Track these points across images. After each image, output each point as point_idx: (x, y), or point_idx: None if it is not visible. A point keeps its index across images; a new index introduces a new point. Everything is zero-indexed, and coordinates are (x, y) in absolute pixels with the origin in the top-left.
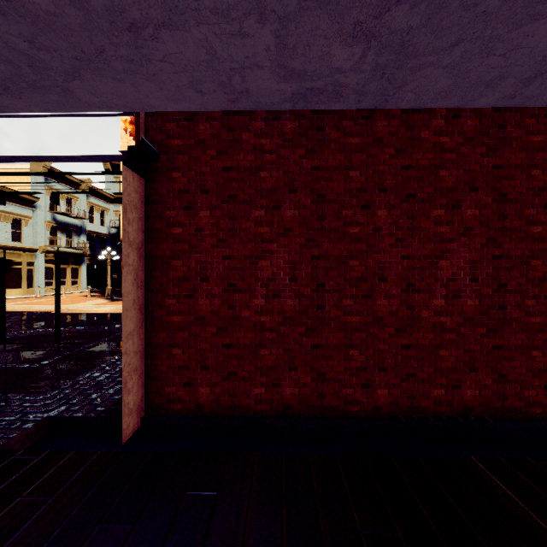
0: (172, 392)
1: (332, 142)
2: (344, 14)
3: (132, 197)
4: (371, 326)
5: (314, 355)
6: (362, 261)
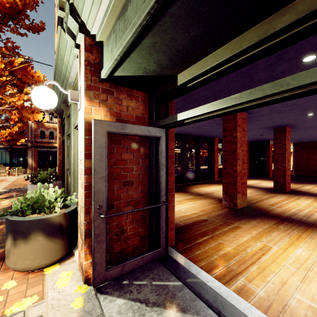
0: (298, 172)
1: None
2: None
3: (293, 149)
4: None
5: None
6: None
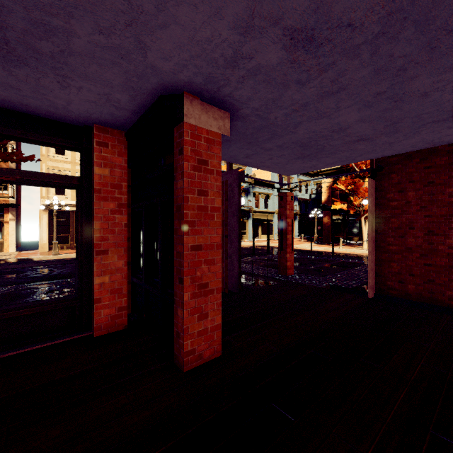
0: (390, 284)
1: None
2: None
3: (371, 191)
4: None
5: None
6: None
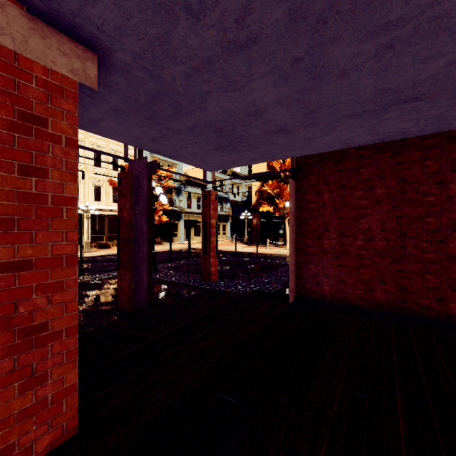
0: (309, 287)
1: (412, 145)
2: (401, 118)
3: (291, 191)
4: (444, 261)
5: (397, 276)
6: (437, 218)
